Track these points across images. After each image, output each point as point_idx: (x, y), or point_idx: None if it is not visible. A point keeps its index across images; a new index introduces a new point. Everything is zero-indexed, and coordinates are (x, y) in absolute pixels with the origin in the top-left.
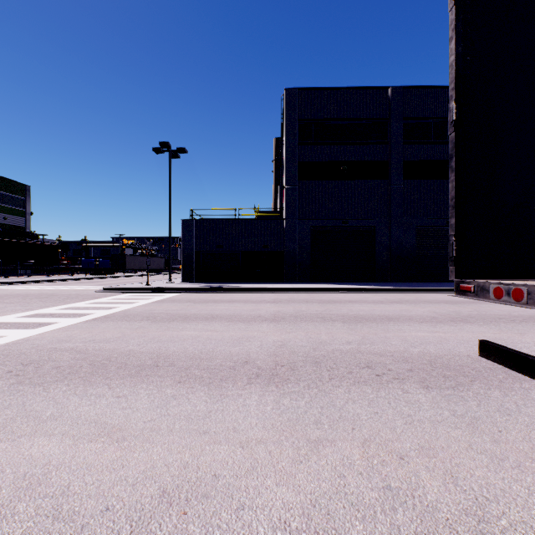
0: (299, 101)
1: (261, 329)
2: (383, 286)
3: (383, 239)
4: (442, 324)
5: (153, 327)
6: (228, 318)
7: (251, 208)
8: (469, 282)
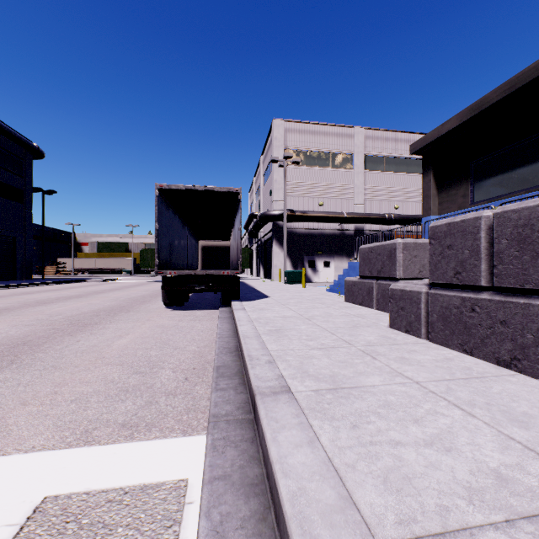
0: None
1: None
2: None
3: None
4: (49, 305)
5: None
6: None
7: None
8: (161, 271)
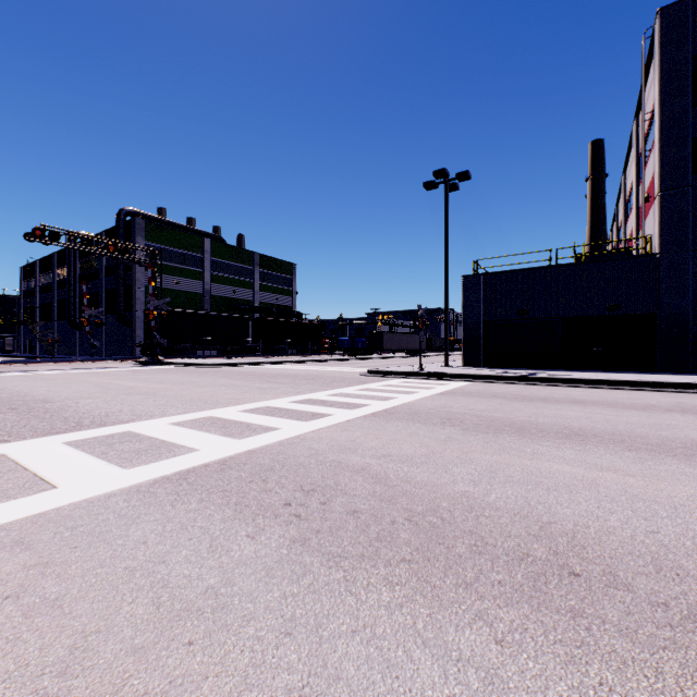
0: (694, 21)
1: None
2: None
3: None
4: None
5: (472, 441)
6: (615, 439)
7: (580, 245)
8: None
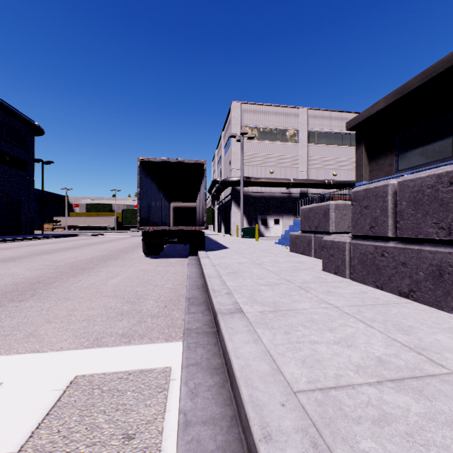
0: None
1: None
2: None
3: None
4: (51, 254)
5: None
6: None
7: None
8: (142, 227)
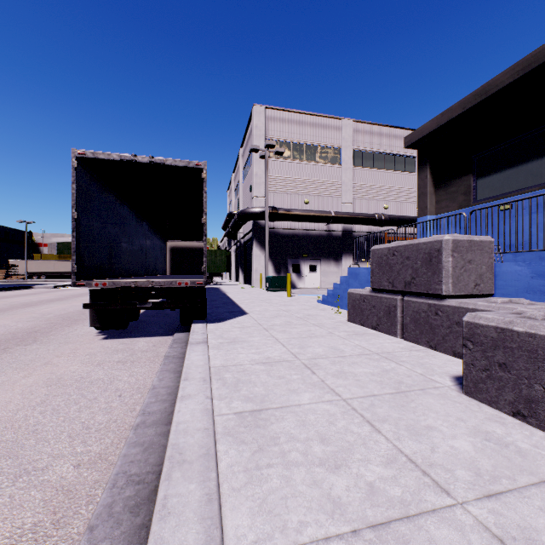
0: None
1: None
2: None
3: None
4: None
5: None
6: None
7: None
8: (82, 282)
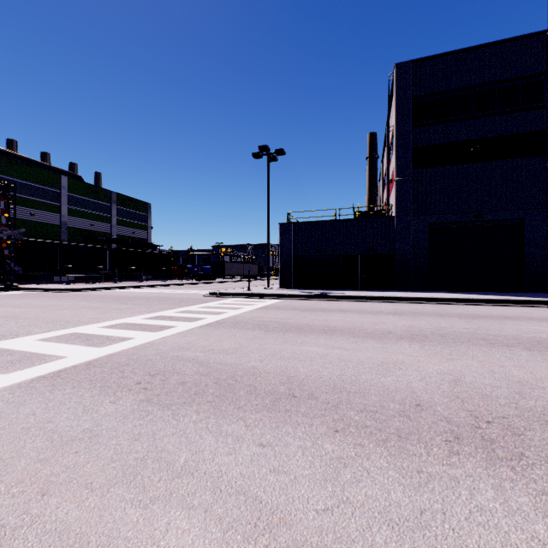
0: (413, 76)
1: (404, 351)
2: (543, 297)
3: (536, 235)
4: None
5: (268, 338)
6: (350, 331)
7: (353, 207)
8: None
